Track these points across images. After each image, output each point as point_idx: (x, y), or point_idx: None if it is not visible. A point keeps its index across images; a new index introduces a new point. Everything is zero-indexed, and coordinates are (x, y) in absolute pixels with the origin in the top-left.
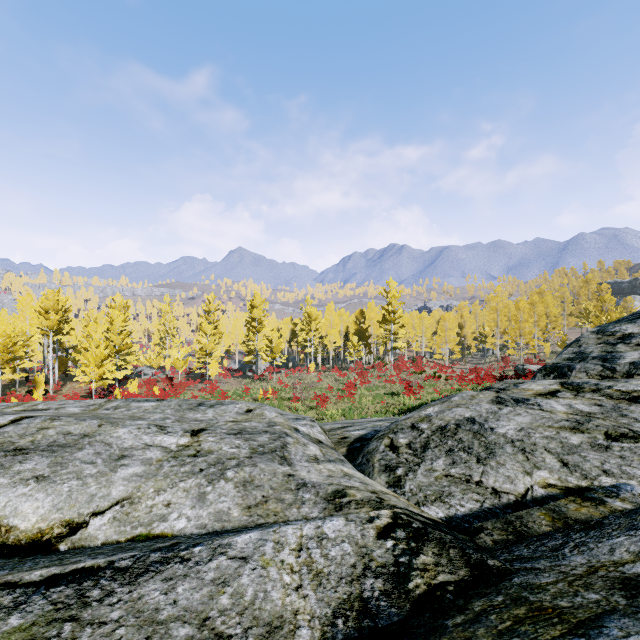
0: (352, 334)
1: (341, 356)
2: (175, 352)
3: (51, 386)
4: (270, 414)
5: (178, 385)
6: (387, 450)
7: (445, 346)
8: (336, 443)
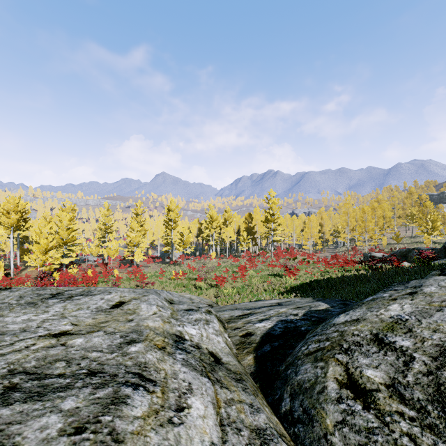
0: (243, 231)
1: (234, 247)
2: (108, 243)
3: (12, 270)
4: (147, 309)
5: (110, 269)
6: (347, 397)
7: (310, 239)
8: (238, 345)
